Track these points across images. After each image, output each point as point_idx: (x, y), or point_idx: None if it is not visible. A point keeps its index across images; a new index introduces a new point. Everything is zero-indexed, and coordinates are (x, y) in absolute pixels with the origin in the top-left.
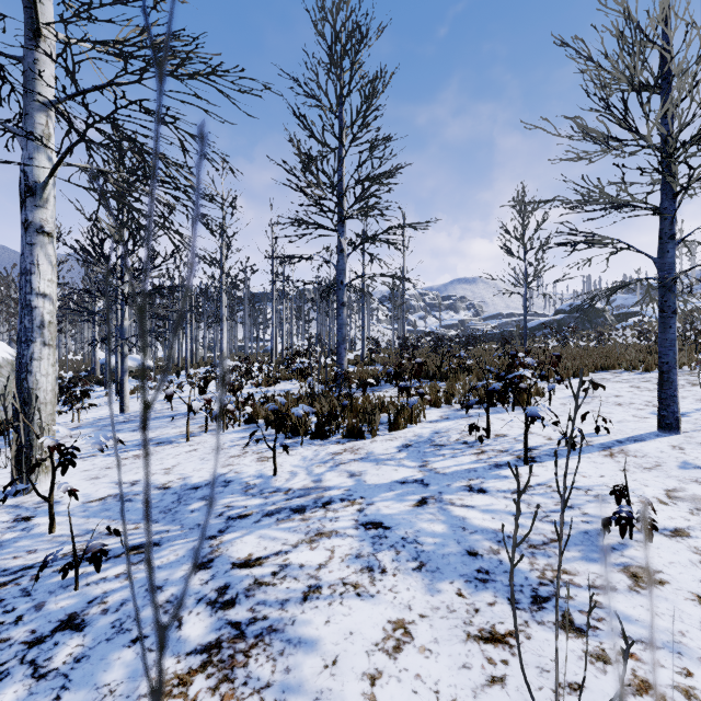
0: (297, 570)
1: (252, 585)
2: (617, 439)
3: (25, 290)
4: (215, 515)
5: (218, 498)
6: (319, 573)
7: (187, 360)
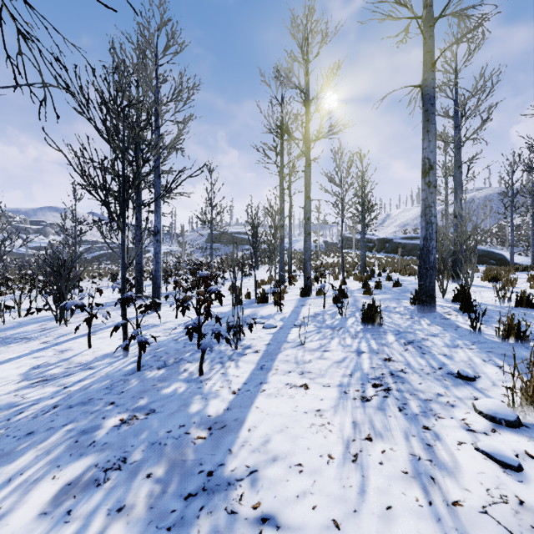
0: None
1: None
2: None
3: None
4: None
5: None
6: None
7: None
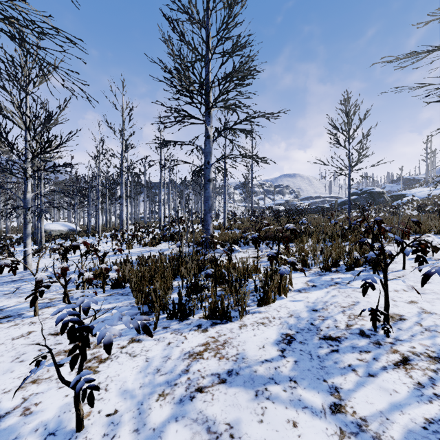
0: None
1: None
2: None
3: None
4: None
5: None
6: None
7: (99, 226)
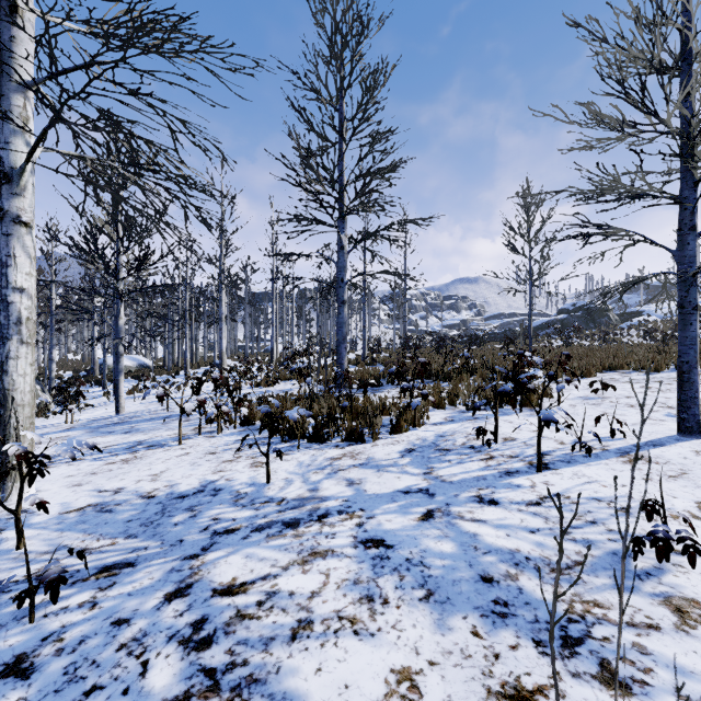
0: (286, 599)
1: (233, 618)
2: (634, 444)
3: (1, 284)
4: (200, 529)
5: (205, 509)
6: (311, 603)
7: (187, 360)
